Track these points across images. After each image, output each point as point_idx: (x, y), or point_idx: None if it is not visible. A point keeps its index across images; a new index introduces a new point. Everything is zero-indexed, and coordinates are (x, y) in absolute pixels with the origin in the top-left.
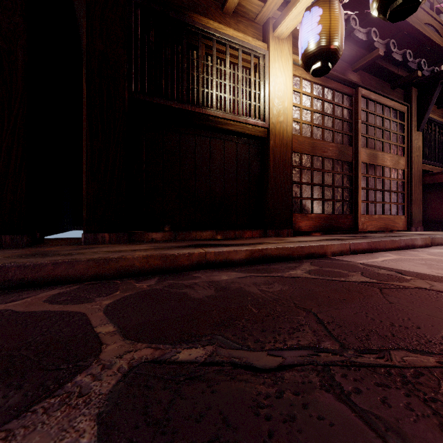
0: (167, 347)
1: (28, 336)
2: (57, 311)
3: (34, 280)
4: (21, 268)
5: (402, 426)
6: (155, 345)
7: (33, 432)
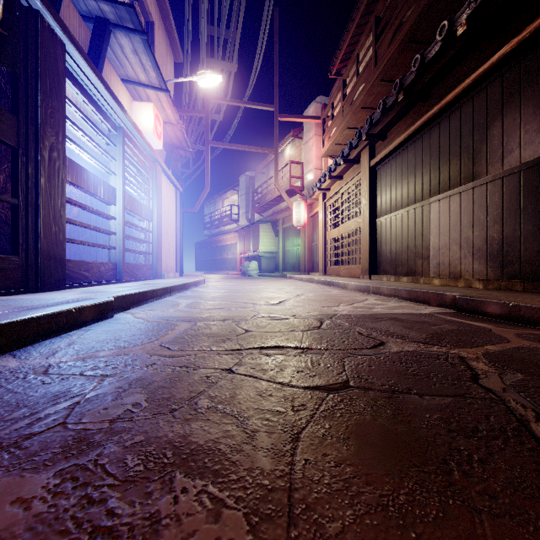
0: (482, 360)
1: (464, 336)
2: (502, 337)
3: (538, 321)
4: (529, 309)
5: (439, 404)
6: (482, 358)
7: (406, 344)
